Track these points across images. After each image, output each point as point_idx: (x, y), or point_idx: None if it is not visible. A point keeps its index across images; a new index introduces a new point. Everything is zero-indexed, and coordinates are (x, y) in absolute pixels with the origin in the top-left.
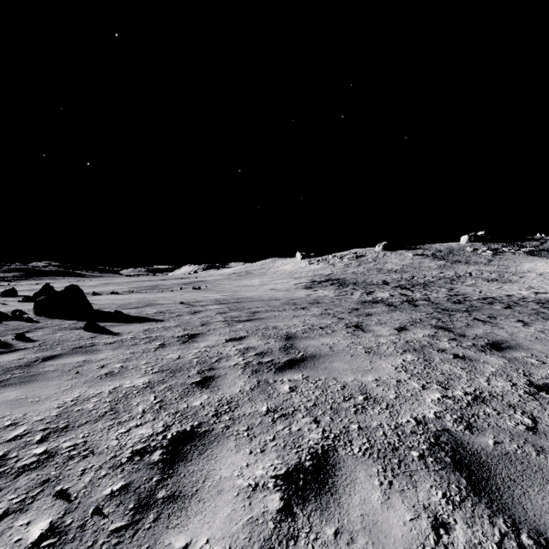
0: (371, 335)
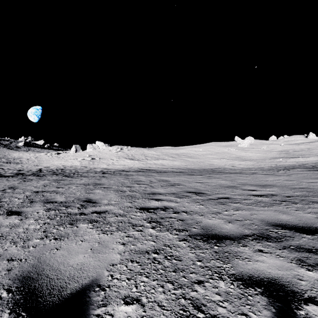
0: (80, 180)
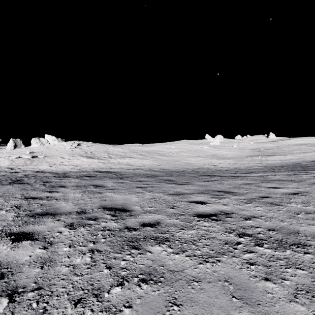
0: None
